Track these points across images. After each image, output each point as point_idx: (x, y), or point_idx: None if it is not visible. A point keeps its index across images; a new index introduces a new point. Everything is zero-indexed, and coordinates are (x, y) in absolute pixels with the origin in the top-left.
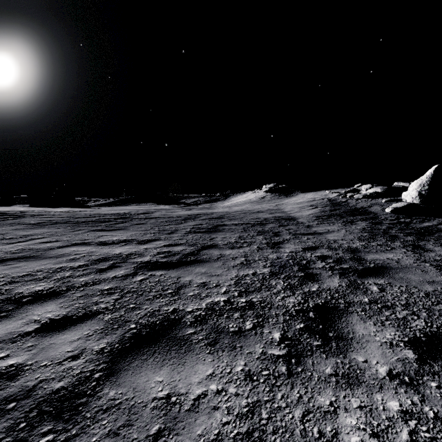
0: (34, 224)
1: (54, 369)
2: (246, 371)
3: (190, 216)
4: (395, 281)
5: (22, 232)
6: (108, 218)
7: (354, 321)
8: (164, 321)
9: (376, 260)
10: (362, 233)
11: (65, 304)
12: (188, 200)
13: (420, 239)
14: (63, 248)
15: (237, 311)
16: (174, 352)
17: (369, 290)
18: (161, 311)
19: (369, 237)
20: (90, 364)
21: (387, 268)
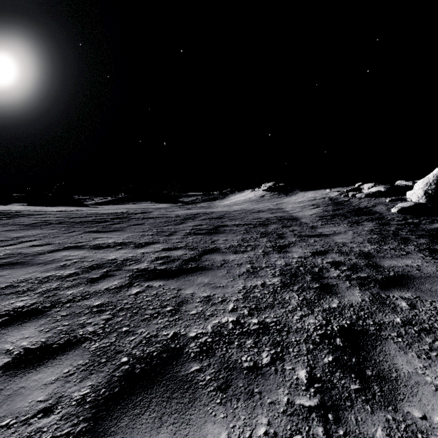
0: (27, 224)
1: (17, 432)
2: (271, 436)
3: (189, 216)
4: (424, 294)
5: (13, 234)
6: (105, 218)
7: (392, 351)
8: (162, 352)
9: (394, 267)
10: (371, 234)
11: (46, 327)
12: (186, 199)
13: (435, 242)
14: (54, 252)
15: (250, 337)
16: (175, 402)
17: (398, 306)
18: (159, 337)
19: (380, 240)
20: (66, 423)
21: (410, 277)
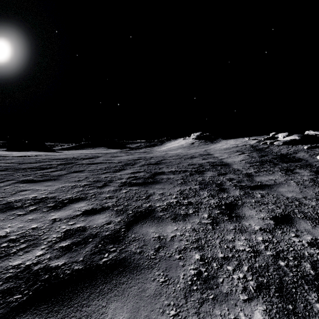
0: None
1: None
2: None
3: (130, 161)
4: None
5: None
6: (52, 164)
7: None
8: None
9: None
10: (318, 186)
11: None
12: (132, 145)
13: None
14: None
15: None
16: None
17: None
18: None
19: None
20: None
21: None
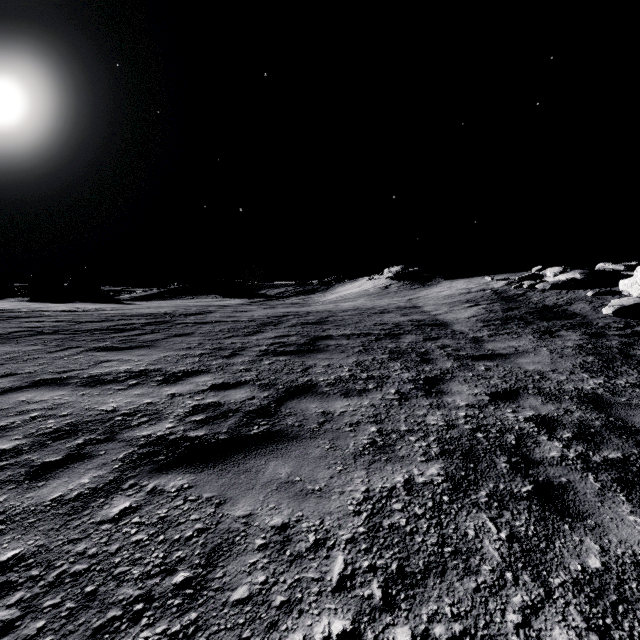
0: None
1: None
2: None
3: (270, 319)
4: None
5: None
6: (133, 323)
7: None
8: None
9: None
10: (583, 355)
11: None
12: (270, 291)
13: None
14: (6, 394)
15: None
16: None
17: None
18: None
19: (603, 366)
20: None
21: None
